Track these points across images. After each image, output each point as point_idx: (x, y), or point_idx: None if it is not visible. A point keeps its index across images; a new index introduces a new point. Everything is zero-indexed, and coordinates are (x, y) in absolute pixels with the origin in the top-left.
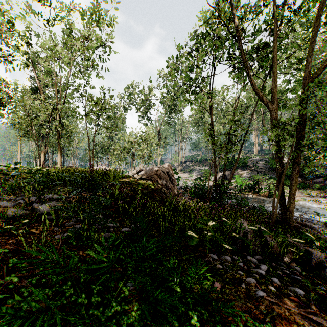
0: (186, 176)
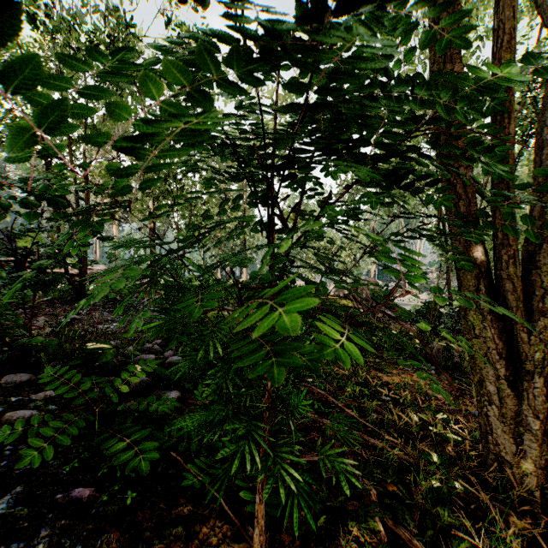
0: (423, 296)
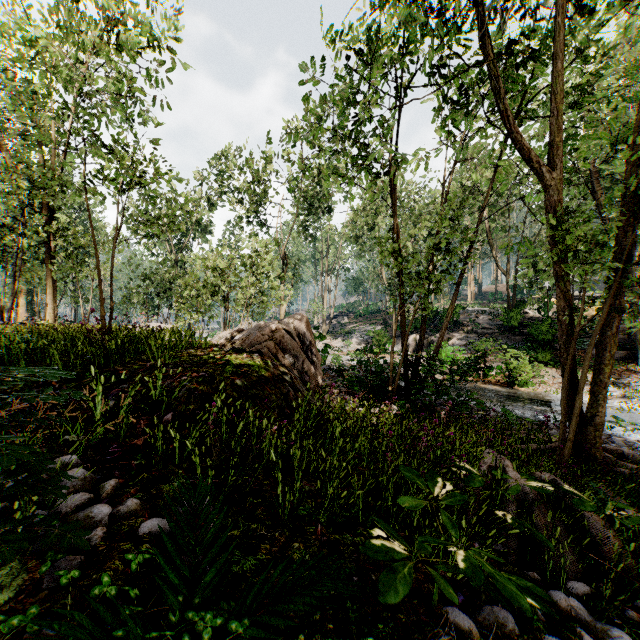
0: (339, 343)
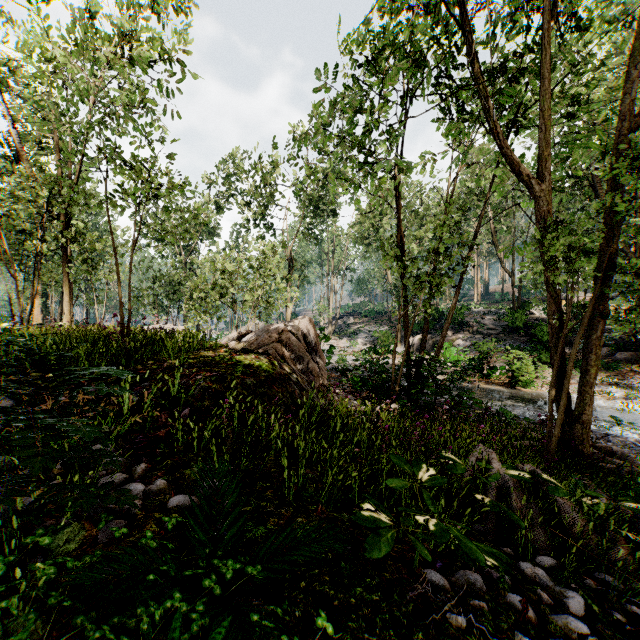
0: (344, 344)
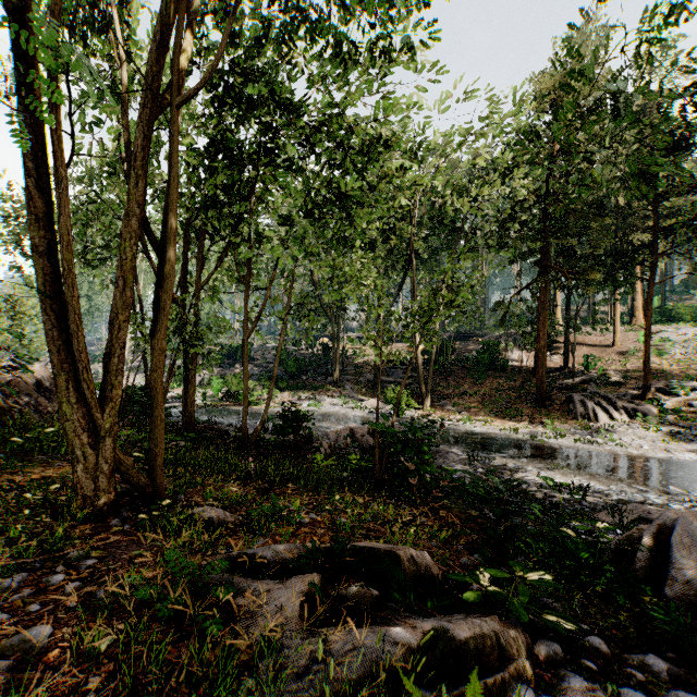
0: (137, 380)
